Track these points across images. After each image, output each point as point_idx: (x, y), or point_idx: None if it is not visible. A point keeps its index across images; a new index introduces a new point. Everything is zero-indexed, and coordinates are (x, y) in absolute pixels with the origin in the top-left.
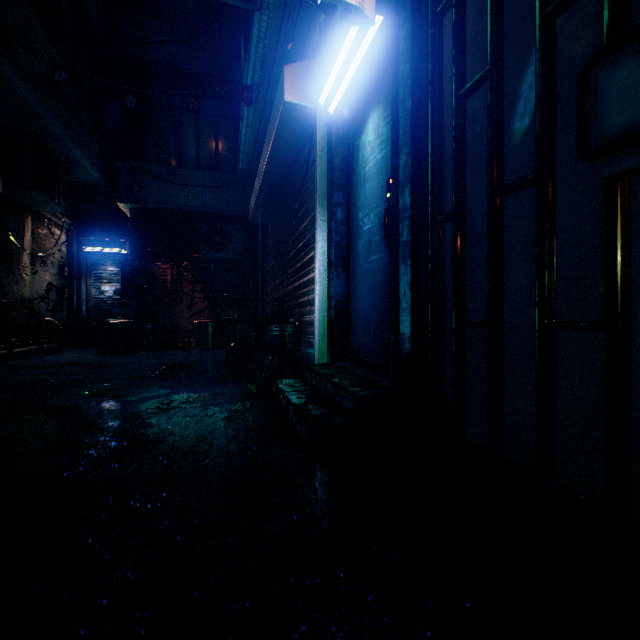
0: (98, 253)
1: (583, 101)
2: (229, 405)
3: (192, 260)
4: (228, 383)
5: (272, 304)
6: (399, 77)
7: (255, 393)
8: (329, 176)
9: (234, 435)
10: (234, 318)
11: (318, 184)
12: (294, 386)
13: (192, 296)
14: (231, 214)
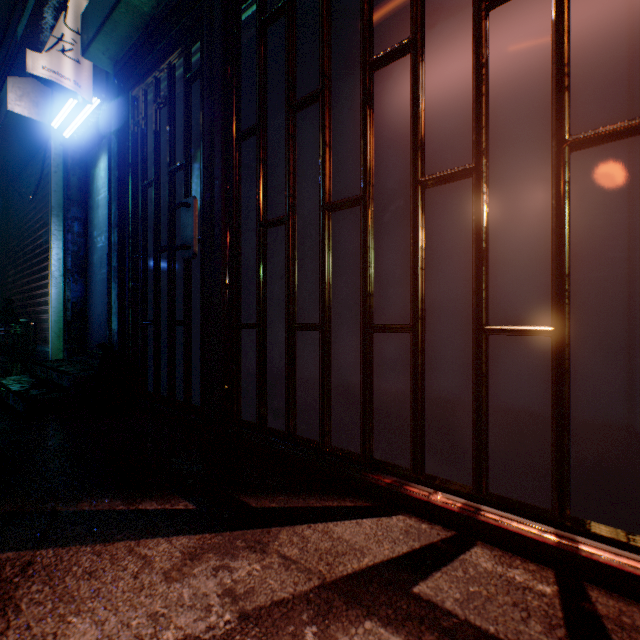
0: None
1: (172, 223)
2: None
3: None
4: None
5: (3, 302)
6: (112, 151)
7: None
8: (66, 192)
9: None
10: None
11: (53, 196)
12: (20, 380)
13: None
14: None
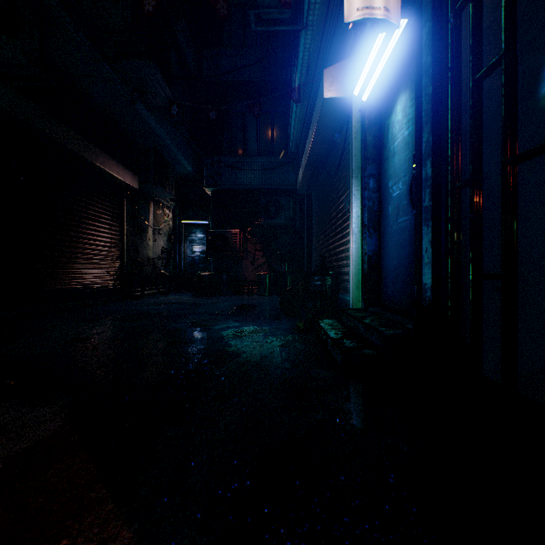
0: (191, 225)
1: None
2: (282, 336)
3: (254, 226)
4: (281, 321)
5: (315, 259)
6: (421, 68)
7: (302, 329)
8: (362, 153)
9: (287, 357)
10: (285, 271)
11: (353, 160)
12: (332, 325)
13: (254, 254)
14: (283, 188)
